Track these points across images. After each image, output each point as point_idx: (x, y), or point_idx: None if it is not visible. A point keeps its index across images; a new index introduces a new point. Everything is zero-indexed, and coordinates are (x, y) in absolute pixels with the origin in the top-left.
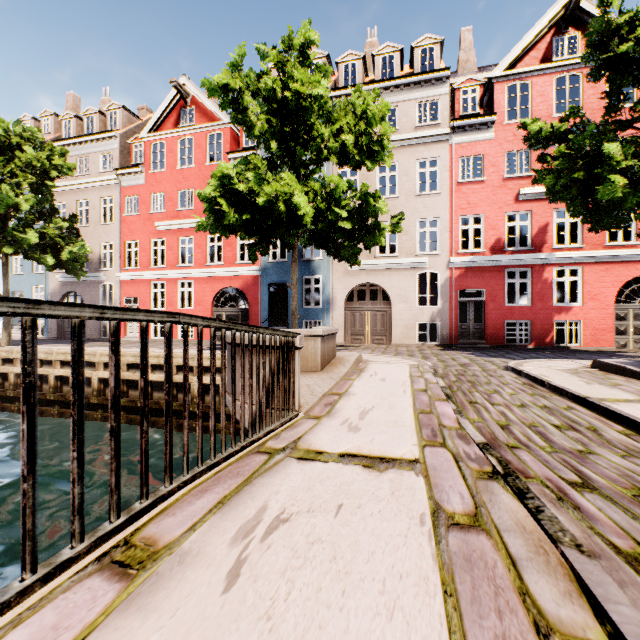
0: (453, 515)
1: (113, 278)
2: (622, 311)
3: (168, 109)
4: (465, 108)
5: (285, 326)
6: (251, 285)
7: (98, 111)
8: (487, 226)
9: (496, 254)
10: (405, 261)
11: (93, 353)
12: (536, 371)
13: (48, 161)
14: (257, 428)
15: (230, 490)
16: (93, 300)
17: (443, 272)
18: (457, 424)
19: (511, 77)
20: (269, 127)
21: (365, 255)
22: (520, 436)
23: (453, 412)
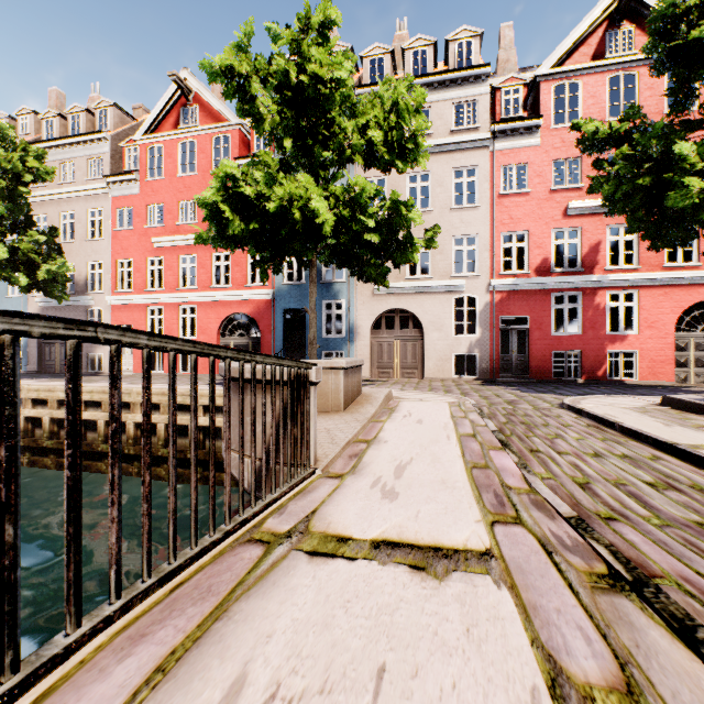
0: (590, 692)
1: (103, 302)
2: (682, 341)
3: (167, 107)
4: (507, 110)
5: (302, 358)
6: (263, 311)
7: (85, 109)
8: (532, 244)
9: (542, 276)
10: (439, 284)
11: None
12: (599, 410)
13: (21, 163)
14: (252, 499)
15: (186, 634)
16: None
17: (482, 296)
18: (525, 484)
19: (559, 75)
20: (282, 119)
21: (394, 277)
22: (609, 500)
23: (516, 466)
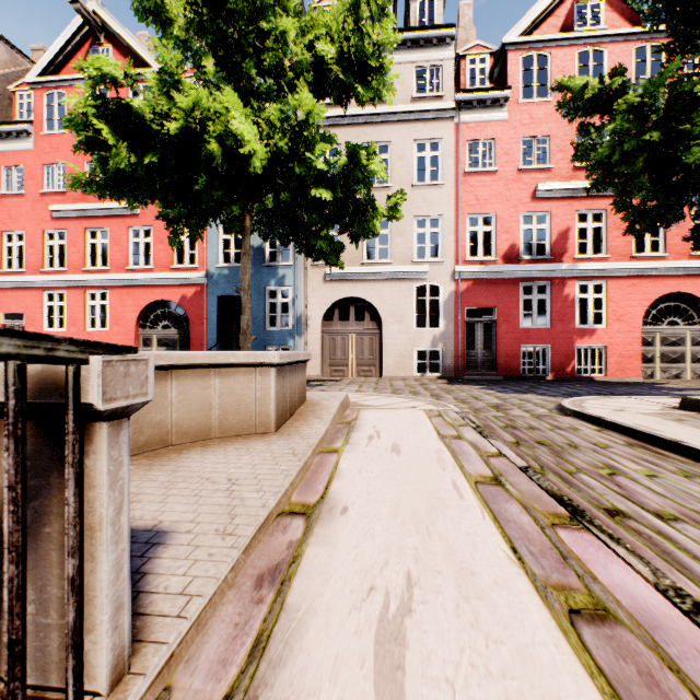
0: None
1: None
2: (649, 335)
3: (70, 45)
4: (472, 81)
5: None
6: (193, 298)
7: None
8: (499, 228)
9: (510, 264)
10: (400, 269)
11: None
12: (621, 418)
13: None
14: None
15: None
16: None
17: (447, 285)
18: None
19: (527, 45)
20: (193, 12)
21: (349, 261)
22: None
23: (664, 599)
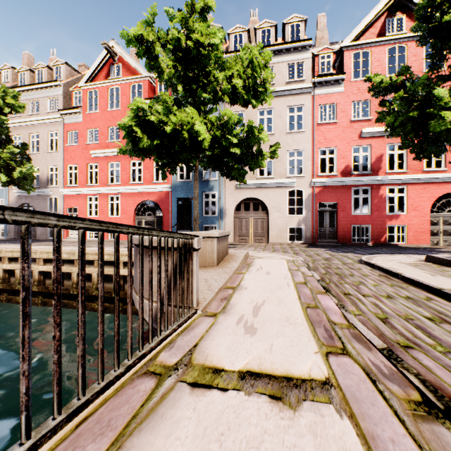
0: None
1: (58, 193)
2: (435, 218)
3: (100, 65)
4: (322, 69)
5: (189, 229)
6: (164, 199)
7: (46, 66)
8: (339, 156)
9: (345, 176)
10: (279, 181)
11: (34, 251)
12: (386, 264)
13: (2, 100)
14: (150, 337)
15: None
16: (42, 210)
17: (307, 189)
18: (345, 320)
19: (356, 47)
20: (175, 71)
21: (249, 177)
22: (404, 331)
23: (336, 306)
